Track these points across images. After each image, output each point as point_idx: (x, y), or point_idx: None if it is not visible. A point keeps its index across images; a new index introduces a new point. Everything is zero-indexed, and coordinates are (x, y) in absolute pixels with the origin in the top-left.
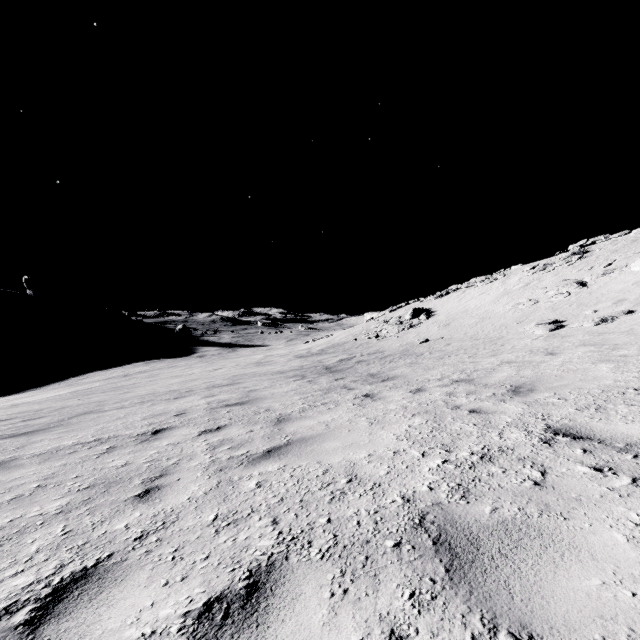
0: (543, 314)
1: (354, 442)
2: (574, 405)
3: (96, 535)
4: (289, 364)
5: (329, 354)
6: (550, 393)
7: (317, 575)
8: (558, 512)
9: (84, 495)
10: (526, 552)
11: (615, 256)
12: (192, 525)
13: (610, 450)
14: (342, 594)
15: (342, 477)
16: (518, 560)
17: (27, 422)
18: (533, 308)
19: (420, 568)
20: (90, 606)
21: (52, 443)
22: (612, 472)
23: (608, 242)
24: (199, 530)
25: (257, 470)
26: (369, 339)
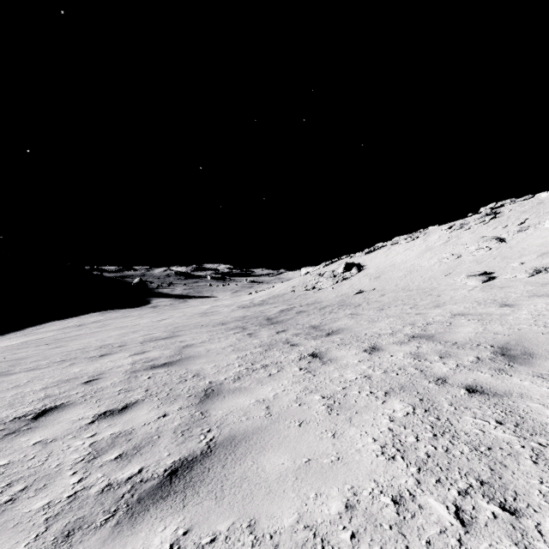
0: (469, 267)
1: (312, 457)
2: None
3: None
4: (232, 314)
5: (270, 304)
6: None
7: None
8: None
9: None
10: None
11: (526, 216)
12: None
13: None
14: None
15: None
16: None
17: None
18: (457, 261)
19: None
20: None
21: None
22: None
23: (515, 205)
24: None
25: (130, 546)
26: (306, 290)
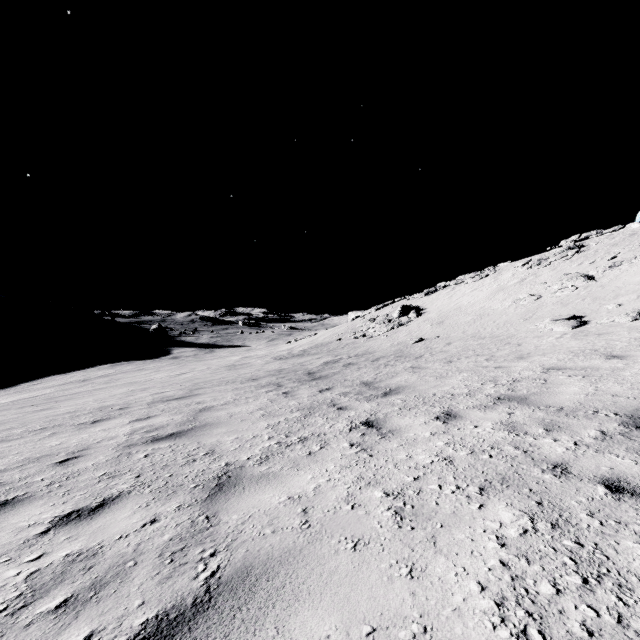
0: (553, 309)
1: (378, 624)
2: None
3: None
4: (266, 367)
5: (312, 355)
6: None
7: None
8: None
9: None
10: None
11: (617, 249)
12: None
13: None
14: None
15: None
16: None
17: None
18: (537, 303)
19: None
20: None
21: None
22: None
23: (603, 237)
24: None
25: None
26: (355, 339)
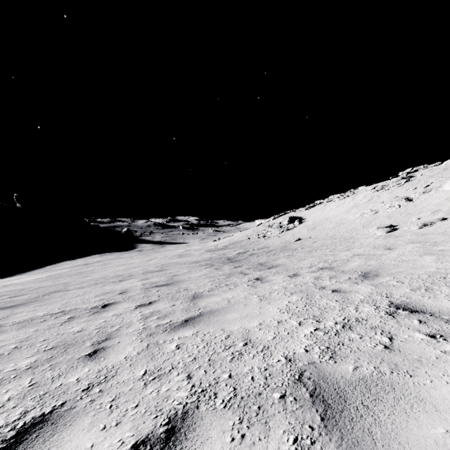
0: (382, 221)
1: (248, 314)
2: (409, 286)
3: (54, 387)
4: (202, 256)
5: (230, 249)
6: (390, 277)
7: (221, 422)
8: (405, 370)
9: (48, 354)
10: (383, 404)
11: (432, 180)
12: (127, 379)
13: (439, 321)
14: (240, 439)
15: (240, 341)
16: (377, 411)
17: (12, 298)
18: (374, 216)
19: (301, 417)
20: (43, 447)
21: (29, 314)
22: (443, 338)
23: (427, 170)
24: (132, 383)
25: (177, 335)
26: (258, 238)
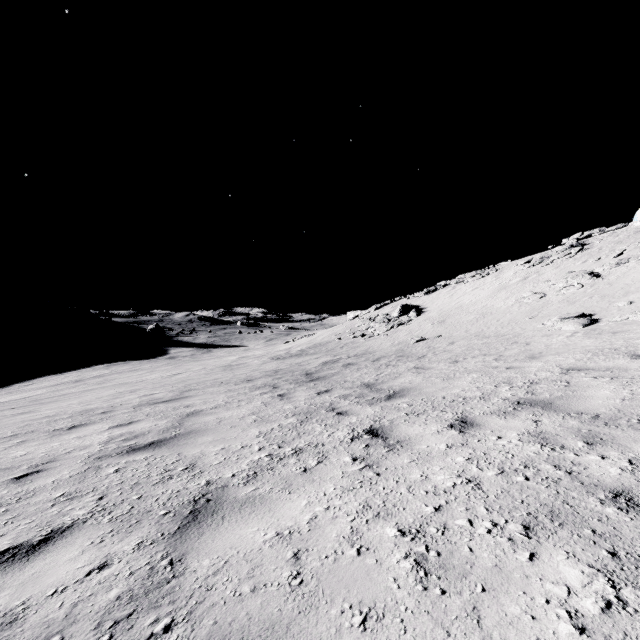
0: (559, 308)
1: None
2: None
3: None
4: (262, 368)
5: (310, 355)
6: None
7: None
8: None
9: None
10: None
11: (623, 246)
12: None
13: None
14: None
15: None
16: None
17: None
18: (542, 302)
19: None
20: None
21: None
22: None
23: (606, 234)
24: None
25: None
26: (354, 338)
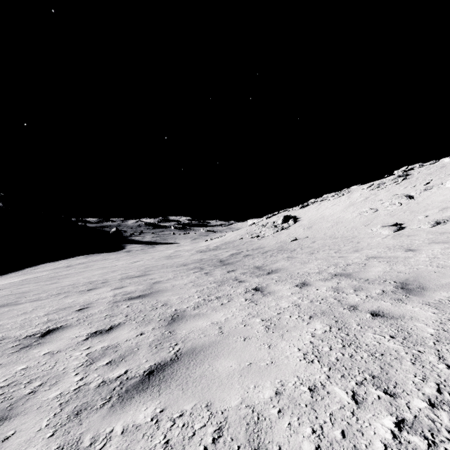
0: (384, 219)
1: (253, 362)
2: None
3: None
4: (191, 257)
5: (222, 249)
6: (448, 292)
7: None
8: None
9: None
10: None
11: (431, 177)
12: None
13: None
14: None
15: None
16: None
17: None
18: (375, 215)
19: None
20: None
21: None
22: None
23: (423, 168)
24: None
25: (123, 419)
26: (252, 238)
